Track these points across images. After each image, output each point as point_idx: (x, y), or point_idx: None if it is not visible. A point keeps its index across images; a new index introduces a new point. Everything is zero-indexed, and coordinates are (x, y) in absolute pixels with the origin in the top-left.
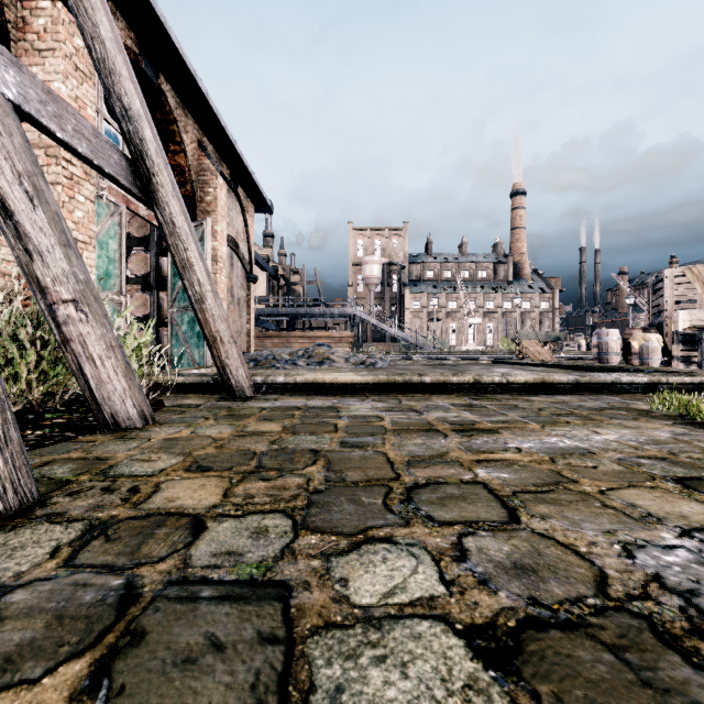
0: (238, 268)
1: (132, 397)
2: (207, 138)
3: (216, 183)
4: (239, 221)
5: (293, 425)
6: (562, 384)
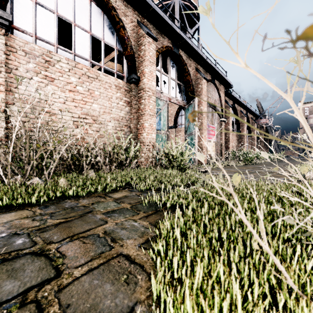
0: None
1: None
2: None
3: None
4: None
5: None
6: None
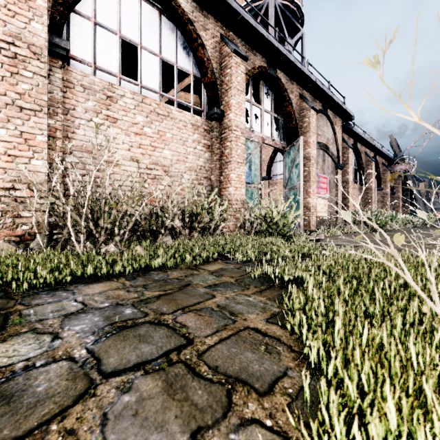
0: None
1: None
2: None
3: None
4: None
5: None
6: None
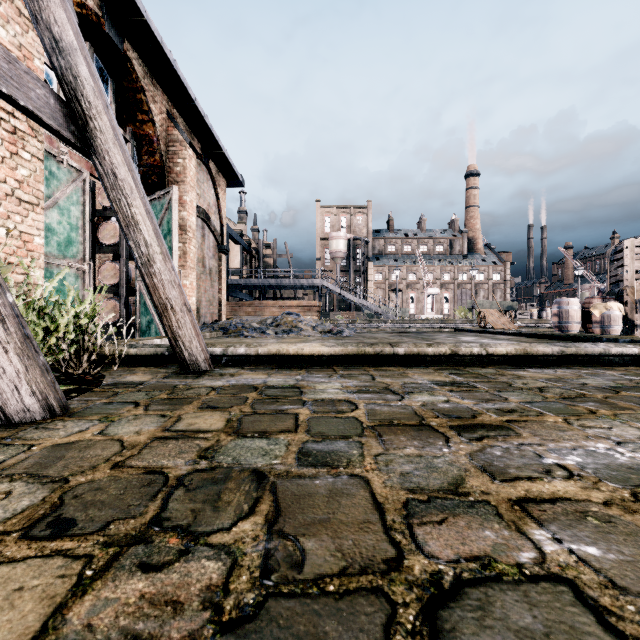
0: (209, 240)
1: (30, 382)
2: (177, 110)
3: (185, 153)
4: (210, 194)
5: (241, 416)
6: (546, 356)
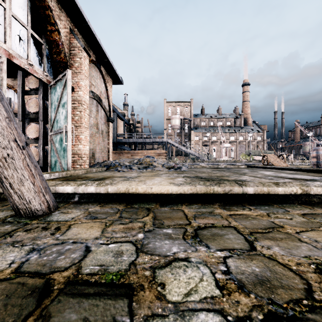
0: (101, 113)
1: None
2: (77, 29)
3: (81, 54)
4: (102, 86)
5: None
6: None
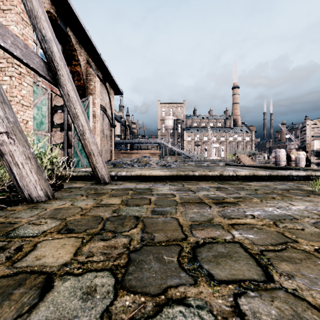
0: (106, 121)
1: (40, 185)
2: (91, 58)
3: (95, 80)
4: (106, 99)
5: (127, 199)
6: (263, 176)
